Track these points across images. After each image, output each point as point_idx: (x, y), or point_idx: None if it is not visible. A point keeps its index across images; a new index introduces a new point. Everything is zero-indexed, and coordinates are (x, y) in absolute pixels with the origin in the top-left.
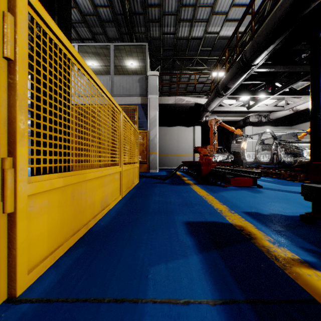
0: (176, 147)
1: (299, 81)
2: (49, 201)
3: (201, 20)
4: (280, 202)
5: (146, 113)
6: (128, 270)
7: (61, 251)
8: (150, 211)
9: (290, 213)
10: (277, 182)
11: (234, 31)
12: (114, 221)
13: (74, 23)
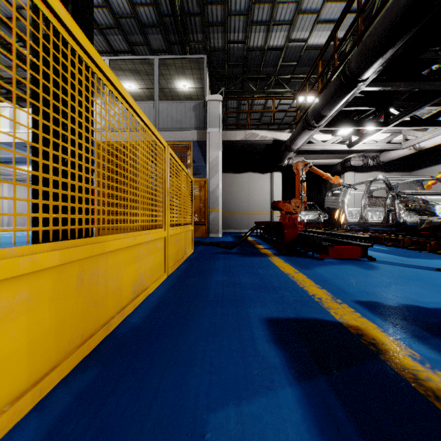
0: (246, 202)
1: (427, 104)
2: (32, 293)
3: (282, 23)
4: (410, 285)
5: (204, 154)
6: (169, 419)
7: (57, 377)
8: (209, 299)
9: (431, 305)
10: (396, 253)
11: (331, 34)
12: (152, 316)
13: (105, 29)
